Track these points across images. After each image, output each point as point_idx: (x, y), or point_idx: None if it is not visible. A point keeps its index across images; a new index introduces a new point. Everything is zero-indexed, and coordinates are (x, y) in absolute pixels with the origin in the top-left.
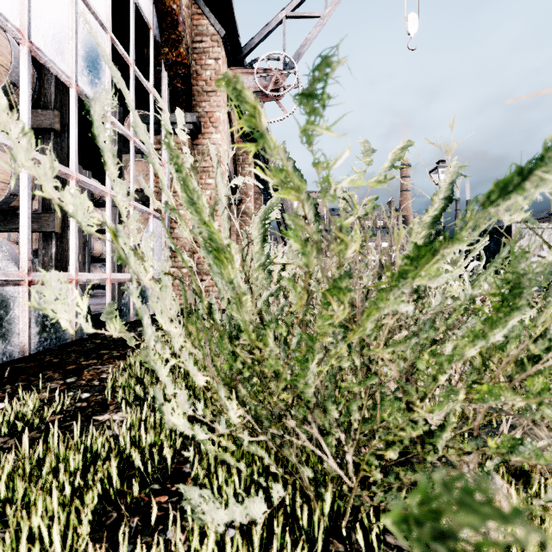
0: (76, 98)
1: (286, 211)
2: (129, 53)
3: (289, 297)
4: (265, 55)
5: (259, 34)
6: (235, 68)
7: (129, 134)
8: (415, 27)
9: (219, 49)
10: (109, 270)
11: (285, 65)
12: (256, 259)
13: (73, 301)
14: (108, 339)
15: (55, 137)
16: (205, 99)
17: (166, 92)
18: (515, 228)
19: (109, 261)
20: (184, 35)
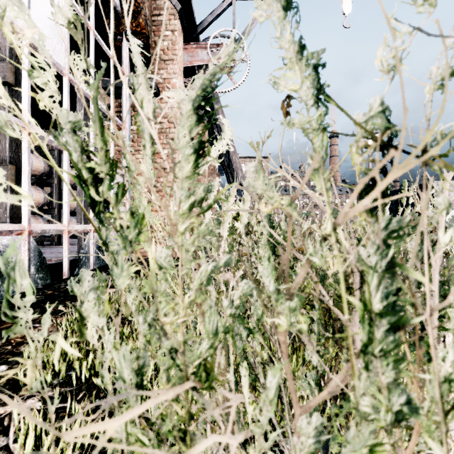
0: (28, 51)
1: (236, 171)
2: (98, 31)
3: (241, 249)
4: (217, 32)
5: (212, 14)
6: (190, 43)
7: (89, 94)
8: (349, 7)
9: (175, 22)
10: (67, 221)
11: (234, 41)
12: (185, 191)
13: (25, 252)
14: (60, 289)
15: (10, 91)
16: (163, 67)
17: (127, 59)
18: (436, 185)
19: (67, 213)
20: (142, 7)
